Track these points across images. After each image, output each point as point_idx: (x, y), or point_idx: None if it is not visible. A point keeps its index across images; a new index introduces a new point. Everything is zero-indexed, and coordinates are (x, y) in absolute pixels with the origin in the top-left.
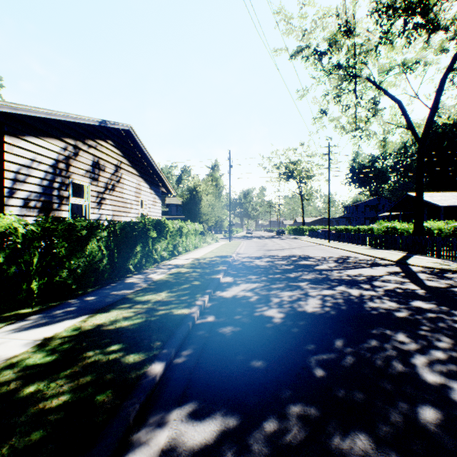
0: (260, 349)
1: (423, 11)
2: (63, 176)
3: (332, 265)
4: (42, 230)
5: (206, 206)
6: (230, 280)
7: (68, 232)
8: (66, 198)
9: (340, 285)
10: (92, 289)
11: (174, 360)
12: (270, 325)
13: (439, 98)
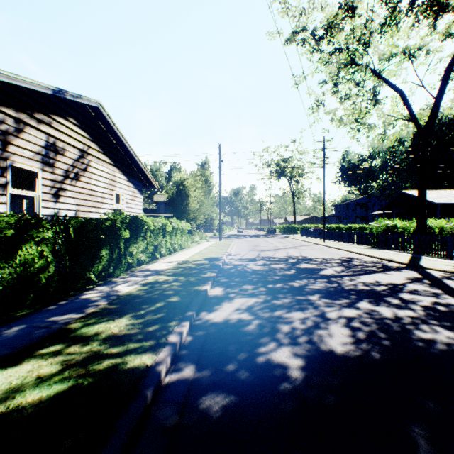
0: None
1: None
2: None
3: (338, 269)
4: None
5: (194, 202)
6: (221, 292)
7: None
8: (2, 187)
9: (361, 299)
10: (24, 312)
11: None
12: (287, 387)
13: (445, 86)
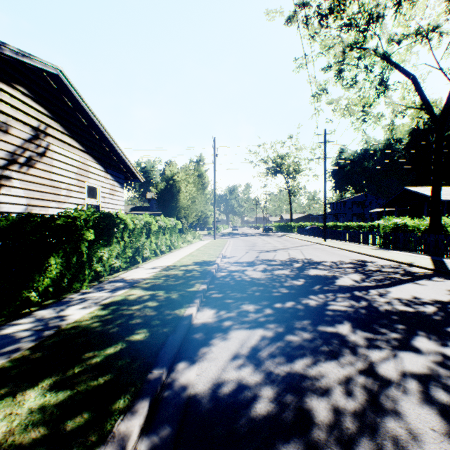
0: None
1: None
2: None
3: (356, 277)
4: None
5: (186, 198)
6: (211, 318)
7: None
8: None
9: (414, 332)
10: None
11: None
12: None
13: None
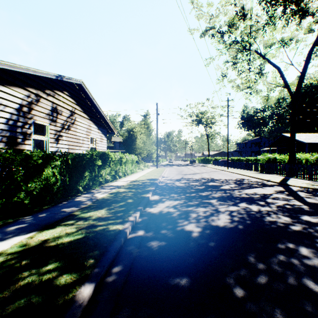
0: (183, 265)
1: (298, 0)
2: (26, 117)
3: (233, 185)
4: (3, 160)
5: (140, 142)
6: (157, 198)
7: (26, 161)
8: (29, 135)
9: (241, 202)
10: (46, 207)
11: (105, 279)
12: (191, 239)
13: (307, 65)
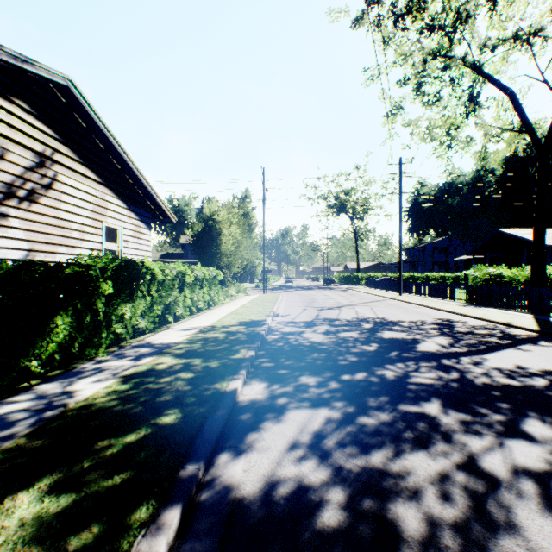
0: None
1: None
2: None
3: (443, 341)
4: None
5: (229, 242)
6: (261, 393)
7: None
8: None
9: (523, 412)
10: None
11: None
12: None
13: None
